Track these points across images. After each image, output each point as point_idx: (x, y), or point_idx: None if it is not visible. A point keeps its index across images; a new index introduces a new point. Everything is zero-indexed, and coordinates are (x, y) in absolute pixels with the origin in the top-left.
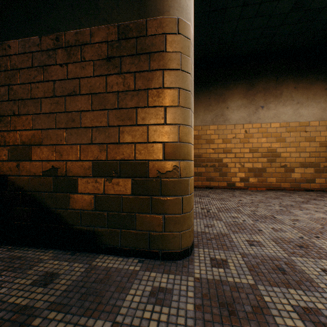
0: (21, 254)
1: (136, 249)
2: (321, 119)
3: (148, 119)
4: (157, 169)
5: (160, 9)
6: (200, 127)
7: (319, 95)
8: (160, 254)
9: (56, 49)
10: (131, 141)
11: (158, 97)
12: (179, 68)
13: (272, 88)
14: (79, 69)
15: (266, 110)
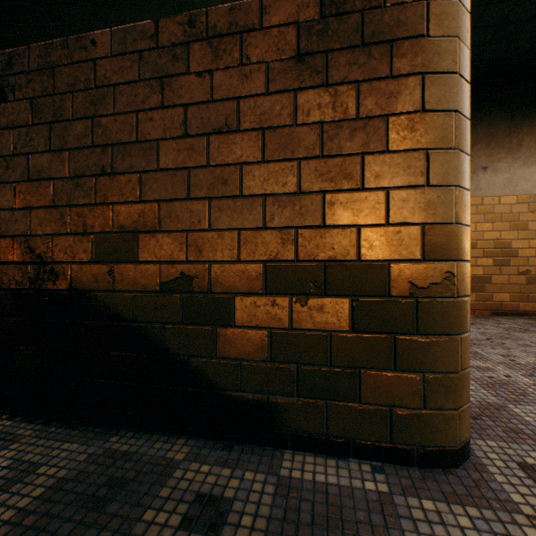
0: (125, 446)
1: (360, 442)
2: None
3: (389, 177)
4: (409, 280)
5: None
6: None
7: None
8: (416, 455)
9: (189, 42)
10: (349, 222)
11: (411, 131)
12: (456, 69)
13: (503, 135)
14: (237, 81)
15: (492, 173)
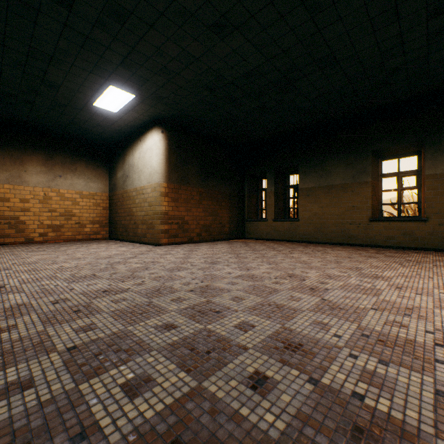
0: None
1: None
2: (104, 192)
3: None
4: None
5: None
6: None
7: (103, 175)
8: None
9: None
10: None
11: None
12: None
13: (69, 163)
14: None
15: (65, 179)
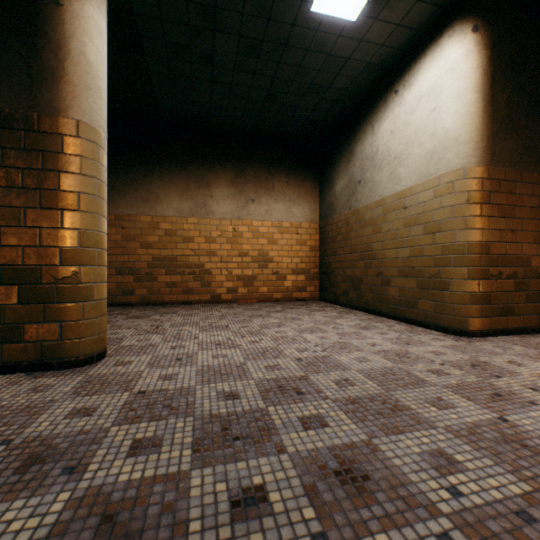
0: None
1: (24, 363)
2: (312, 221)
3: (41, 222)
4: (52, 275)
5: (56, 108)
6: (174, 219)
7: (310, 194)
8: (56, 364)
9: None
10: (17, 244)
11: (54, 200)
12: (80, 172)
13: (264, 179)
14: None
15: (258, 204)
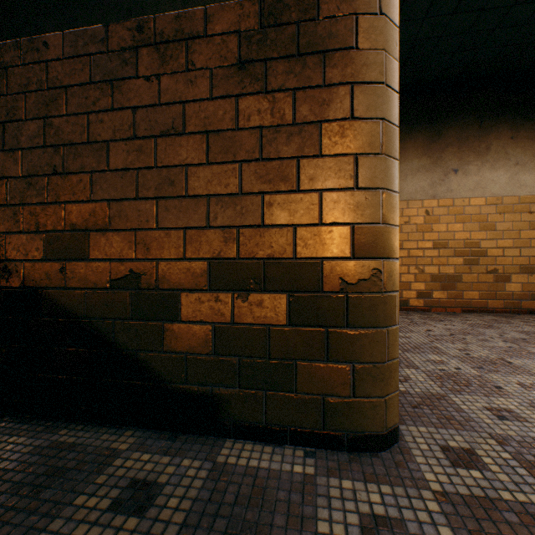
0: (72, 438)
1: (296, 430)
2: None
3: (322, 180)
4: (340, 276)
5: None
6: None
7: None
8: (346, 440)
9: (138, 47)
10: (286, 221)
11: (342, 137)
12: (383, 80)
13: (473, 139)
14: (183, 86)
15: (463, 175)
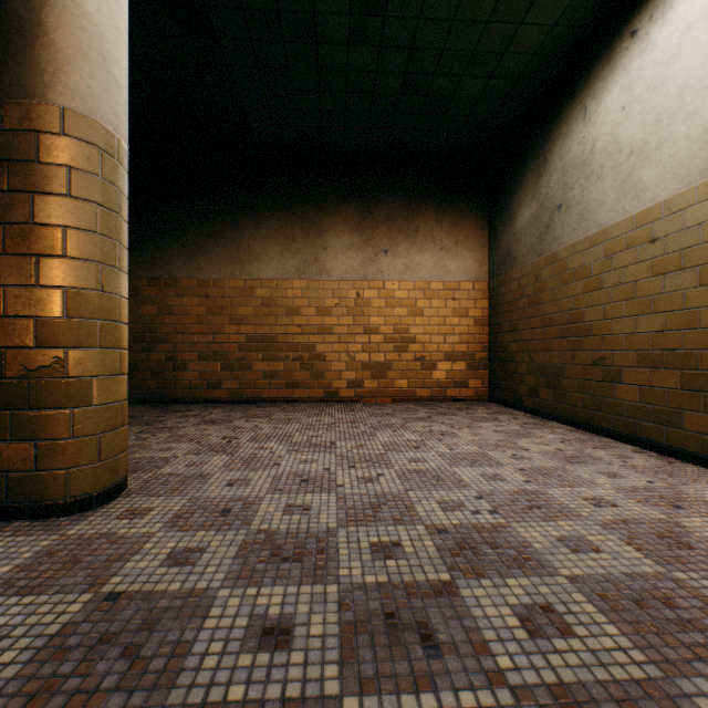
0: None
1: None
2: (477, 279)
3: (7, 276)
4: (23, 364)
5: (27, 88)
6: (274, 283)
7: (474, 238)
8: (29, 510)
9: None
10: None
11: (25, 240)
12: (66, 192)
13: (402, 219)
14: None
15: (393, 257)
